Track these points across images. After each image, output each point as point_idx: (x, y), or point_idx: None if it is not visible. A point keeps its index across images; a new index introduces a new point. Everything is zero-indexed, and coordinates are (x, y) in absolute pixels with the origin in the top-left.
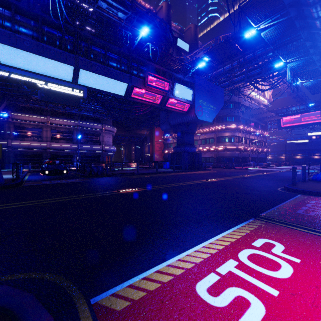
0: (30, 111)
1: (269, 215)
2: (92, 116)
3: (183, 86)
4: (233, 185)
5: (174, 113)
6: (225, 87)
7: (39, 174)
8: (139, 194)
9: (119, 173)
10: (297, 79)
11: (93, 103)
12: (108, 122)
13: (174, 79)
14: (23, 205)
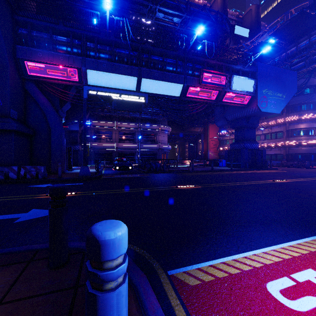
0: (104, 118)
1: None
2: (150, 118)
3: (243, 77)
4: (312, 188)
5: (232, 107)
6: (300, 69)
7: (111, 169)
8: (196, 191)
9: (175, 170)
10: None
11: (151, 106)
12: (164, 122)
13: (231, 72)
14: (106, 193)
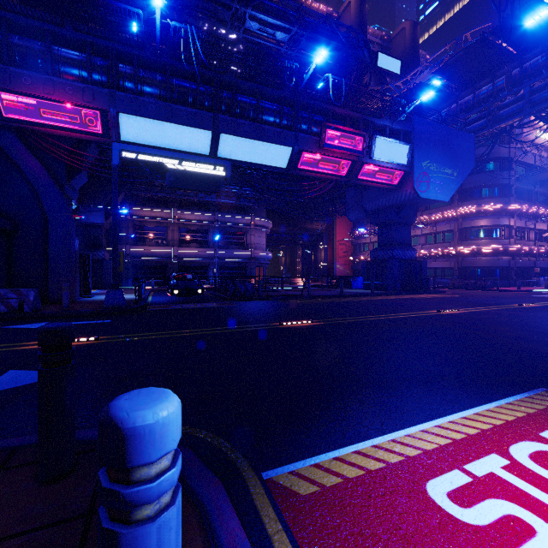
0: (152, 202)
1: None
2: (236, 204)
3: (391, 140)
4: (498, 322)
5: (373, 190)
6: (479, 130)
7: (165, 295)
8: (314, 330)
9: (278, 295)
10: None
11: (237, 184)
12: (259, 212)
13: (372, 130)
14: (154, 337)
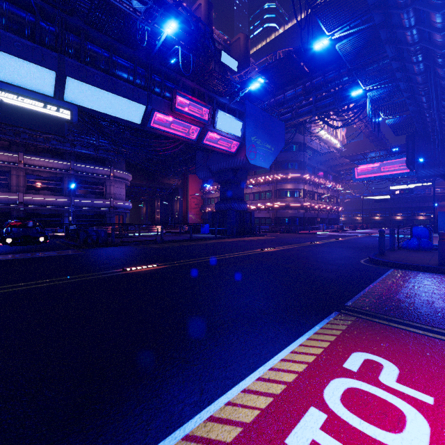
0: None
1: (358, 306)
2: (93, 155)
3: (229, 115)
4: (300, 256)
5: (217, 154)
6: (287, 120)
7: (1, 244)
8: (157, 274)
9: (133, 241)
10: (379, 114)
11: (93, 135)
12: (119, 165)
13: (216, 105)
14: None
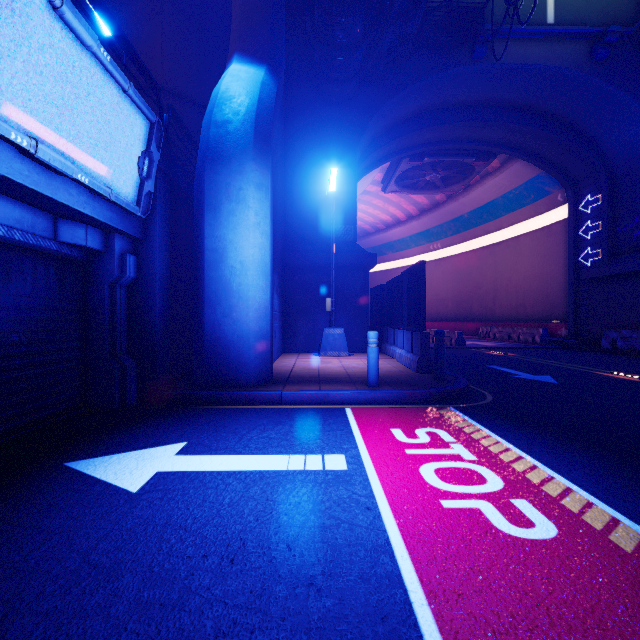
0: None
1: None
2: None
3: None
4: None
5: None
6: None
7: None
8: None
9: None
10: None
11: None
12: None
13: None
14: None
